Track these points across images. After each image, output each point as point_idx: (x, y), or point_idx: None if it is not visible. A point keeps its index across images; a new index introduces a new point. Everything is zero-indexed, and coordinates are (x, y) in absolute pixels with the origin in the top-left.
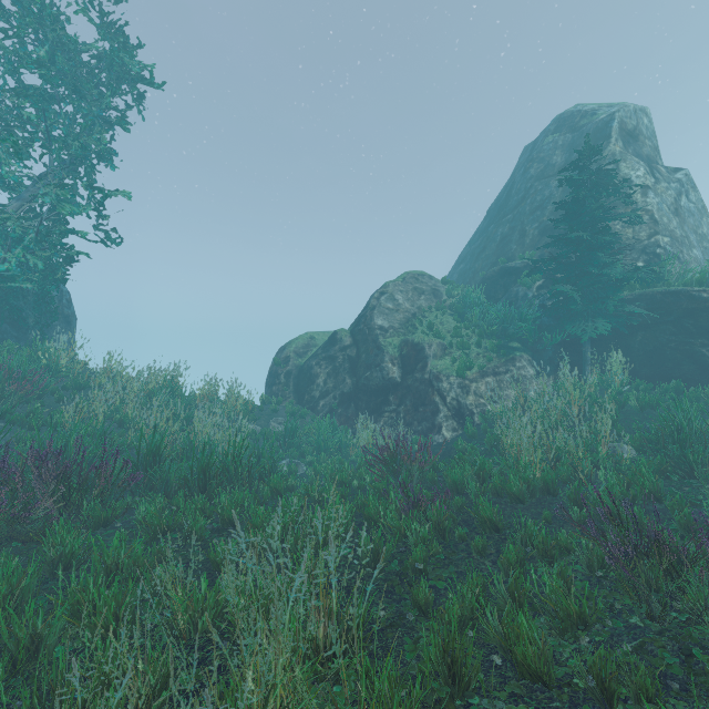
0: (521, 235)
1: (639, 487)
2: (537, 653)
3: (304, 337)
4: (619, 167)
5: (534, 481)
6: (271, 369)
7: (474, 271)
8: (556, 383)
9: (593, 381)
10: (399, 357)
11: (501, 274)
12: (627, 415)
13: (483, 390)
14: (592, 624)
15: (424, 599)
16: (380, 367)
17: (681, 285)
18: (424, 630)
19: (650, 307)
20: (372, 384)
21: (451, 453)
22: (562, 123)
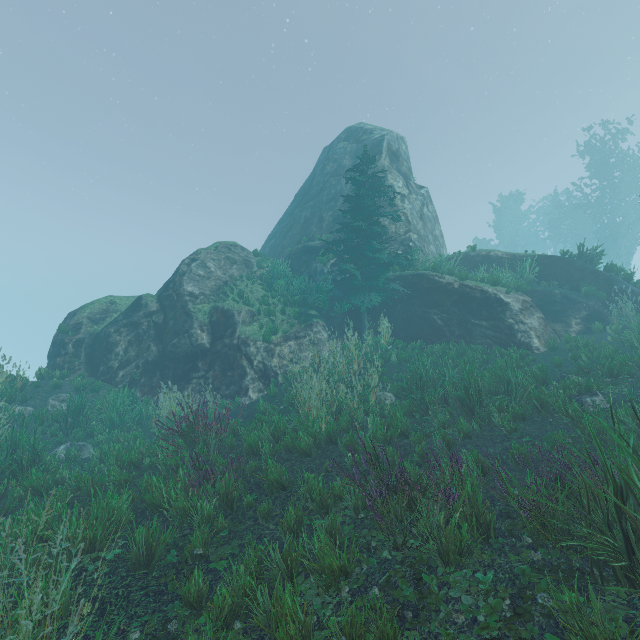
0: (319, 220)
1: (394, 429)
2: (299, 629)
3: (102, 301)
4: (387, 177)
5: (319, 434)
6: (56, 338)
7: (283, 247)
8: (343, 345)
9: (369, 342)
10: (209, 323)
11: (304, 251)
12: (390, 368)
13: (286, 353)
14: (352, 572)
15: (197, 593)
16: (189, 333)
17: (424, 270)
18: (192, 634)
19: (406, 285)
20: (180, 351)
21: (254, 414)
22: (350, 134)
